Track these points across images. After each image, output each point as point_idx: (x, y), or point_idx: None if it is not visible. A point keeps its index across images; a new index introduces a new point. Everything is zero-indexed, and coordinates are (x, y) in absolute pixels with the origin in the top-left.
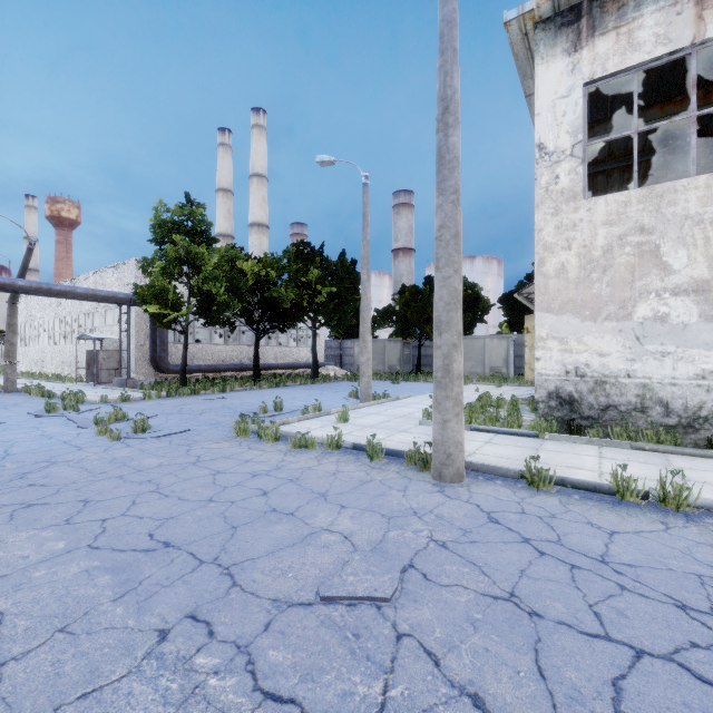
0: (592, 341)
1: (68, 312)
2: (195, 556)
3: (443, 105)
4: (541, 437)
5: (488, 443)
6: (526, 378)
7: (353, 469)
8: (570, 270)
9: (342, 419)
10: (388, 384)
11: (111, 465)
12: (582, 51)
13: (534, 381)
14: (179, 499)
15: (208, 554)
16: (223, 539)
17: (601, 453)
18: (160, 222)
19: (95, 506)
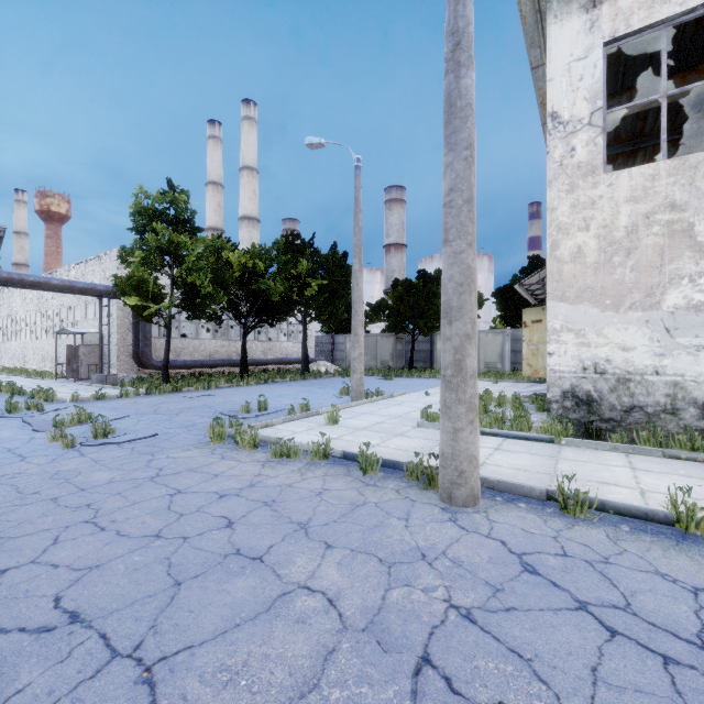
0: (613, 333)
1: (50, 306)
2: (107, 642)
3: (454, 39)
4: (556, 442)
5: (498, 450)
6: (523, 374)
7: (343, 486)
8: (588, 253)
9: (332, 420)
10: (380, 381)
11: (51, 481)
12: (601, 6)
13: (531, 377)
14: (117, 534)
15: (128, 637)
16: (157, 607)
17: (631, 463)
18: (141, 209)
19: (1, 546)
